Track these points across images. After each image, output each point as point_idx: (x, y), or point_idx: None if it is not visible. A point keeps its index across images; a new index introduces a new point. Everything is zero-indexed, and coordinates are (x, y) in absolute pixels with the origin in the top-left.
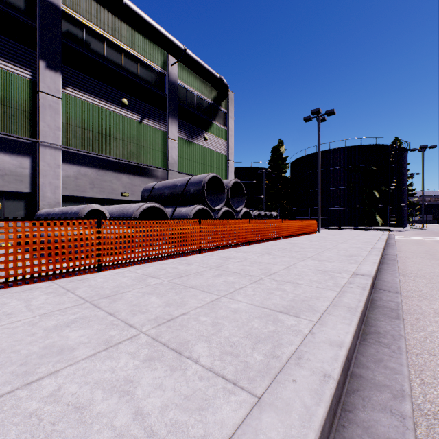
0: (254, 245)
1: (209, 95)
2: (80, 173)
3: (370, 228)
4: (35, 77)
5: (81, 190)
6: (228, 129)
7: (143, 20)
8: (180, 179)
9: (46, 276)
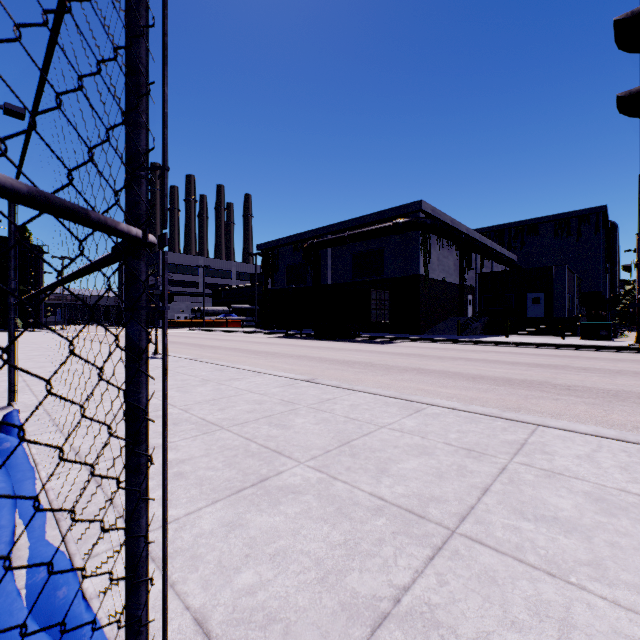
0: None
1: None
2: None
3: (16, 330)
4: None
5: None
6: None
7: None
8: None
9: None
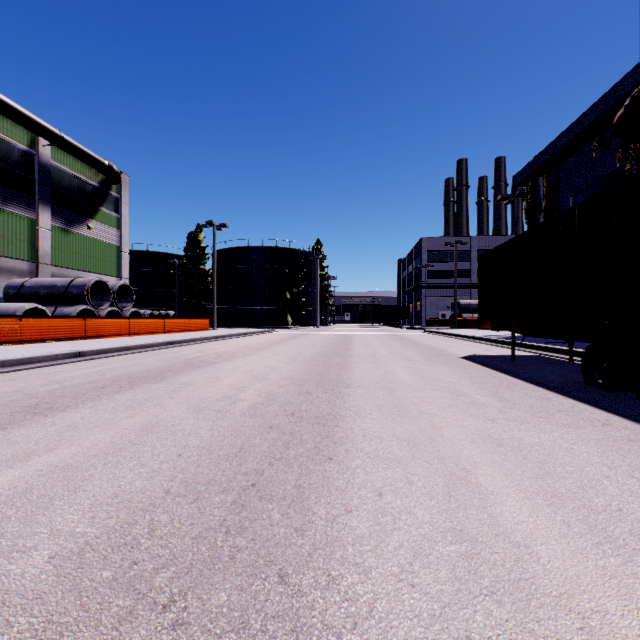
0: (134, 336)
1: (95, 177)
2: None
3: (277, 327)
4: None
5: None
6: (121, 216)
7: (9, 108)
8: (60, 279)
9: None
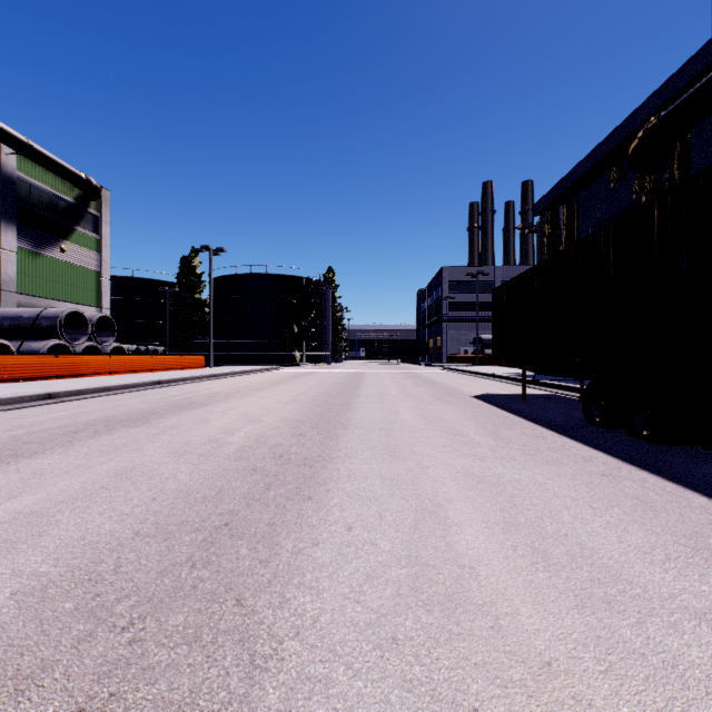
0: (116, 375)
1: (70, 192)
2: None
3: (283, 365)
4: None
5: None
6: (101, 237)
7: None
8: (27, 310)
9: None
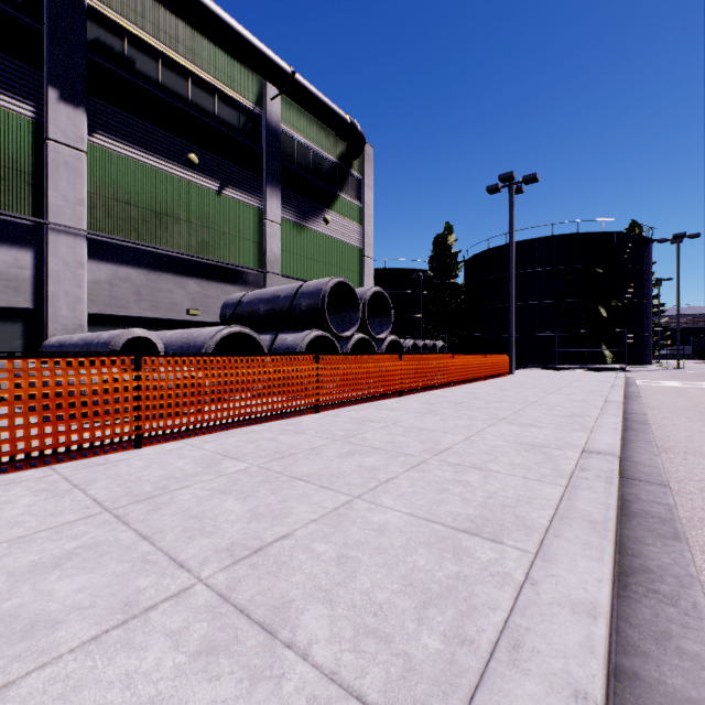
0: (408, 396)
1: (333, 149)
2: (118, 277)
3: (594, 367)
4: (41, 116)
5: (119, 305)
6: (363, 205)
7: (224, 24)
8: (284, 287)
9: (41, 458)
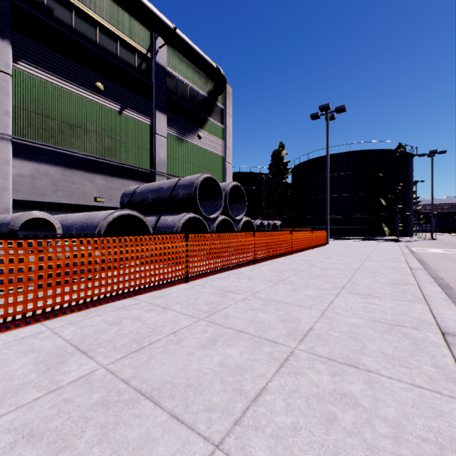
0: (260, 264)
1: (204, 87)
2: (39, 172)
3: (378, 238)
4: None
5: (40, 193)
6: (225, 127)
7: None
8: (166, 181)
9: None
